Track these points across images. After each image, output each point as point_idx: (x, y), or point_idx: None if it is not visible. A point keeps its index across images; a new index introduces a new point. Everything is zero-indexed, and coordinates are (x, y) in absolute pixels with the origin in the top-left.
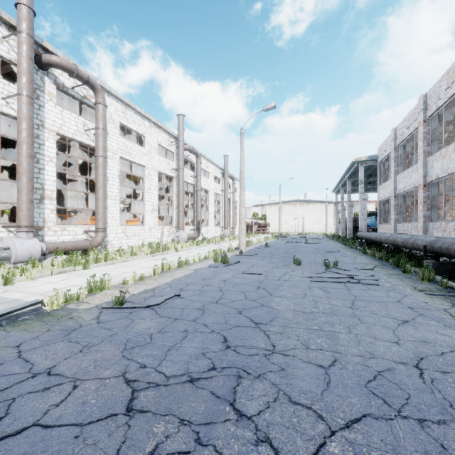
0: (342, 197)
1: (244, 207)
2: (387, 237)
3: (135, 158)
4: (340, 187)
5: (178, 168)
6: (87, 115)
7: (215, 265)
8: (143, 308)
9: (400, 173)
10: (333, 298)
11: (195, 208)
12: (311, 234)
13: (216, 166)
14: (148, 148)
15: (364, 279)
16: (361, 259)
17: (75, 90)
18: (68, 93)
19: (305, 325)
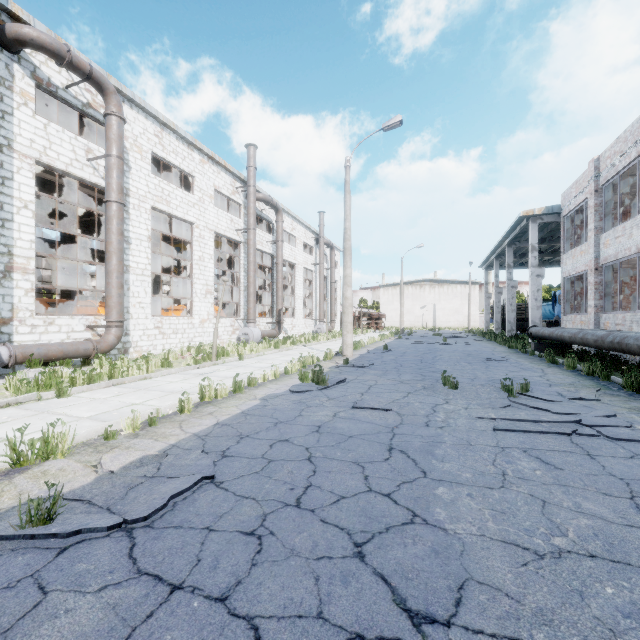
0: (496, 275)
1: (350, 288)
2: (601, 336)
3: (177, 209)
4: (494, 259)
5: (247, 228)
6: (102, 143)
7: (301, 388)
8: (103, 531)
9: (606, 230)
10: (577, 487)
11: (274, 291)
12: (446, 329)
13: (306, 227)
14: (198, 196)
15: (602, 424)
16: (556, 375)
17: (71, 92)
18: (58, 96)
19: (577, 638)
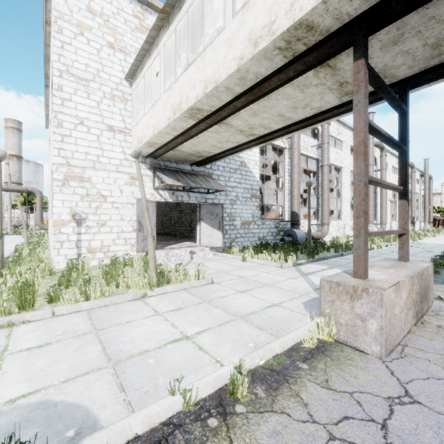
0: None
1: None
2: None
3: None
4: None
5: None
6: None
7: None
8: None
9: None
10: None
11: None
12: None
13: (416, 169)
14: (388, 171)
15: None
16: None
17: None
18: None
19: None
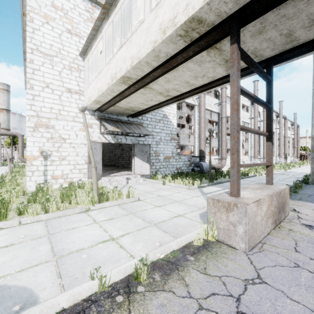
0: None
1: None
2: None
3: None
4: None
5: (279, 128)
6: None
7: None
8: None
9: None
10: None
11: None
12: None
13: (288, 120)
14: None
15: None
16: None
17: None
18: None
19: None
